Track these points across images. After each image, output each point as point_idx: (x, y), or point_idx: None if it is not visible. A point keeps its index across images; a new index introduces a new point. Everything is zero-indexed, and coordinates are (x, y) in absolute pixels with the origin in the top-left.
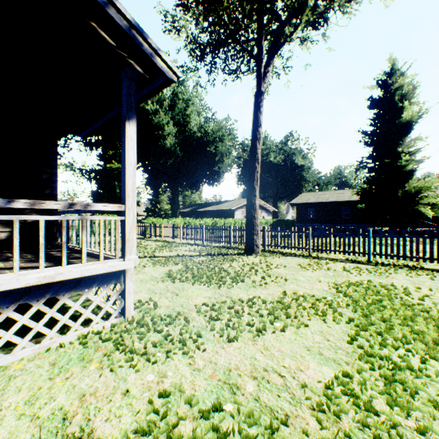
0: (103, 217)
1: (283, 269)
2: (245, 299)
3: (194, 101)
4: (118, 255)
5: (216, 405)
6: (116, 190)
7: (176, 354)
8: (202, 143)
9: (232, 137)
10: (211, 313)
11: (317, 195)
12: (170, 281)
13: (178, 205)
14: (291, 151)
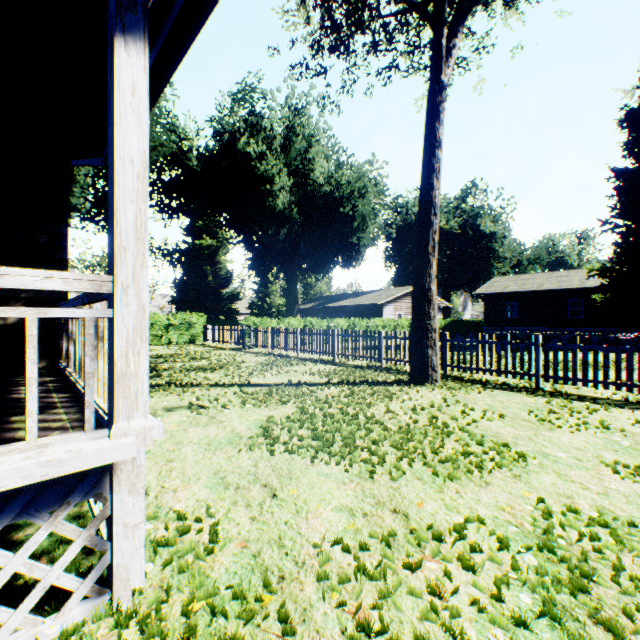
0: (34, 311)
1: (501, 424)
2: (443, 524)
3: (320, 138)
4: (91, 420)
5: None
6: (208, 277)
7: None
8: (331, 201)
9: (380, 189)
10: (359, 589)
11: (520, 279)
12: (265, 448)
13: (295, 298)
14: (474, 210)
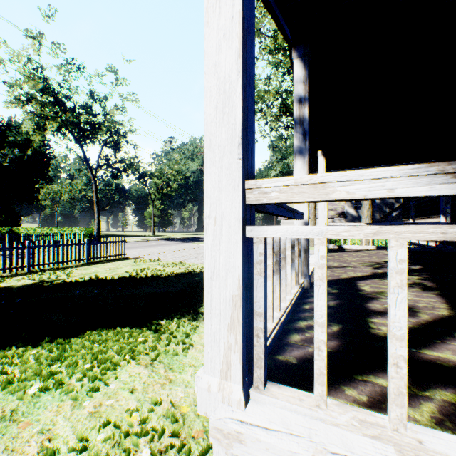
0: None
1: None
2: None
3: None
4: None
5: (46, 386)
6: None
7: (70, 452)
8: None
9: None
10: None
11: None
12: None
13: None
14: None
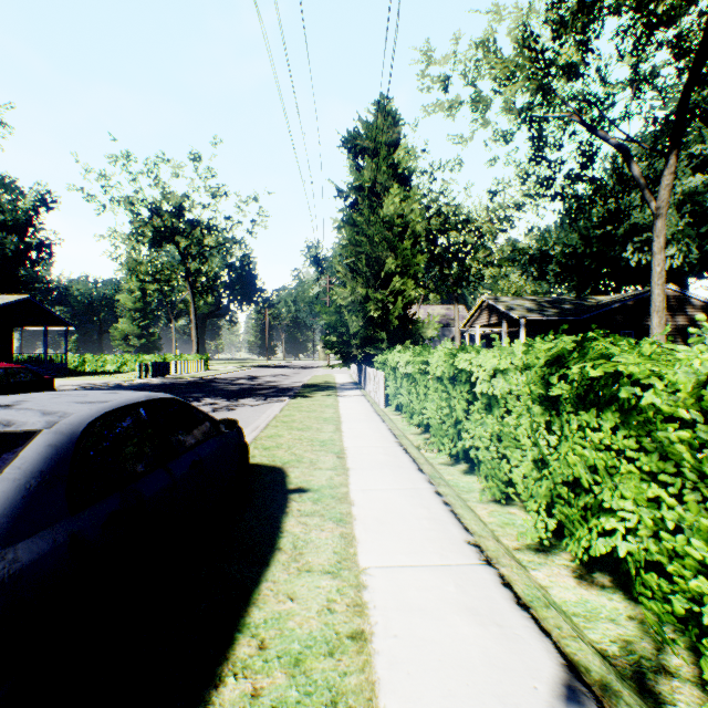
0: None
1: None
2: None
3: None
4: None
5: None
6: None
7: None
8: None
9: None
10: None
11: None
12: None
13: None
14: None
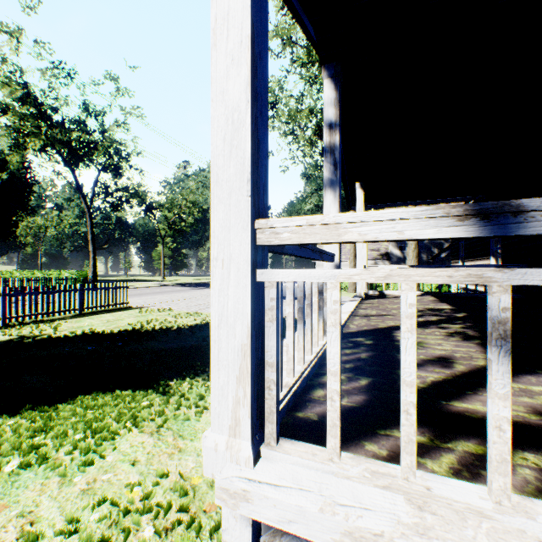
0: None
1: None
2: None
3: None
4: None
5: (27, 462)
6: None
7: (57, 535)
8: None
9: None
10: None
11: None
12: None
13: None
14: None
